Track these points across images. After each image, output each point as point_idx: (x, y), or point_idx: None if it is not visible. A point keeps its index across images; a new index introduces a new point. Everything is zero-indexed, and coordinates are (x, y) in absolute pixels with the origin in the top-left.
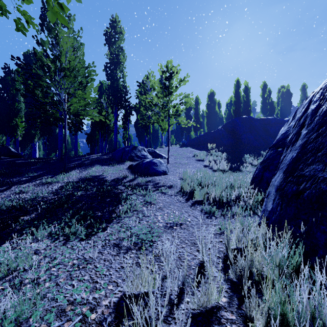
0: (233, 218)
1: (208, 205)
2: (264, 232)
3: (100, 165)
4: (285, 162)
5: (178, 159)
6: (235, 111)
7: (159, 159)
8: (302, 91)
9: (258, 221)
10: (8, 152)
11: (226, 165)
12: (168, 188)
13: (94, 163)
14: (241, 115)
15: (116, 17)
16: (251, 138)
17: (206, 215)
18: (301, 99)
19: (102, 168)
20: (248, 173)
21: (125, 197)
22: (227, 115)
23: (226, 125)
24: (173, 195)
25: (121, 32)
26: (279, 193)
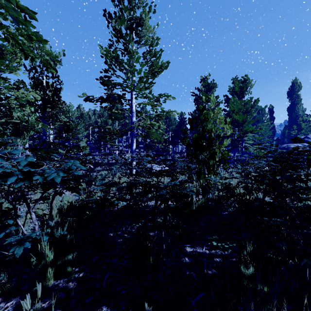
0: None
1: None
2: None
3: None
4: None
5: None
6: None
7: None
8: None
9: None
10: (247, 153)
11: None
12: None
13: None
14: None
15: (294, 81)
16: None
17: None
18: None
19: None
20: None
21: None
22: None
23: None
24: None
25: (298, 87)
26: None
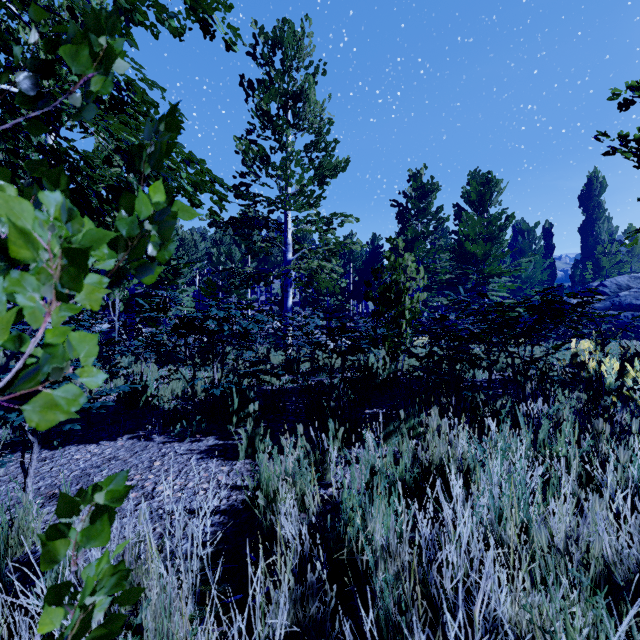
0: None
1: None
2: None
3: None
4: None
5: None
6: None
7: None
8: None
9: None
10: None
11: None
12: None
13: None
14: None
15: (591, 176)
16: None
17: None
18: None
19: None
20: None
21: None
22: None
23: None
24: None
25: (599, 186)
26: None
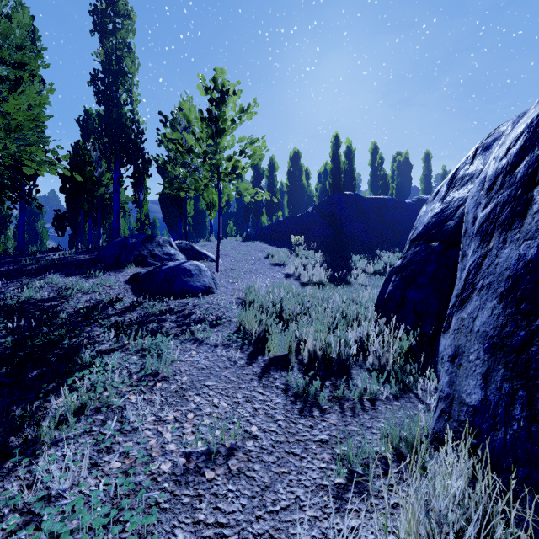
0: (364, 409)
1: (299, 369)
2: (487, 496)
3: (63, 275)
4: (494, 270)
5: (238, 262)
6: (332, 185)
7: (196, 262)
8: (425, 163)
9: (433, 425)
10: None
11: (324, 274)
12: (212, 326)
13: (48, 271)
14: (342, 191)
15: None
16: (358, 228)
17: (297, 404)
18: (423, 174)
19: (65, 282)
20: (363, 289)
21: (90, 362)
22: (320, 191)
23: (319, 206)
24: (220, 347)
25: (128, 16)
26: (505, 359)
